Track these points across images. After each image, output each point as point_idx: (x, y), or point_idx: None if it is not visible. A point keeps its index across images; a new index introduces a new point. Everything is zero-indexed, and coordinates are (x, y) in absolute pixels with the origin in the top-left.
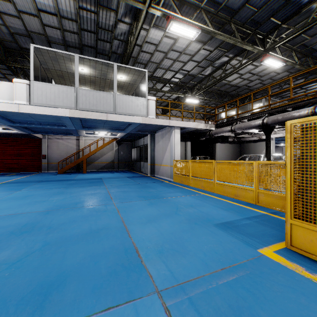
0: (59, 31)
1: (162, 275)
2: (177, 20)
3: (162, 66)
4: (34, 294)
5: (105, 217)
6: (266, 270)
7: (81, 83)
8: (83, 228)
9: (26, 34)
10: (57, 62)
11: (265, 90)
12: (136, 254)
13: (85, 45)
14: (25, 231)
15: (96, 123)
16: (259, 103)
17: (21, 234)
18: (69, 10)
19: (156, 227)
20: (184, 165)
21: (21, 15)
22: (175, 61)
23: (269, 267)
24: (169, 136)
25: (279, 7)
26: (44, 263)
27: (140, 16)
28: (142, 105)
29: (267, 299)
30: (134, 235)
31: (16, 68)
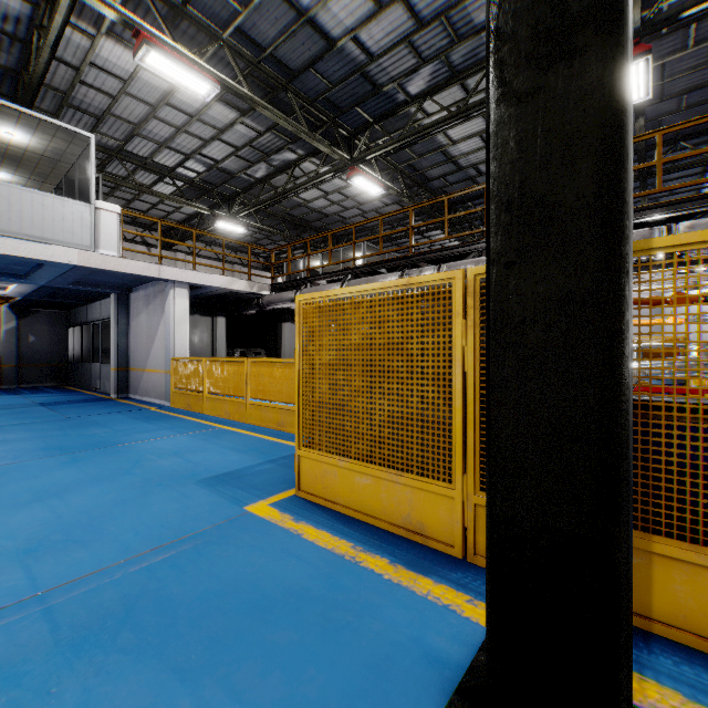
0: None
1: (6, 590)
2: (161, 46)
3: (148, 134)
4: None
5: None
6: (233, 533)
7: None
8: None
9: None
10: None
11: (371, 229)
12: None
13: None
14: None
15: None
16: (360, 252)
17: None
18: None
19: (54, 507)
20: (193, 369)
21: None
22: (179, 131)
23: (243, 527)
24: (163, 302)
25: (366, 93)
26: None
27: (59, 1)
28: (78, 221)
29: (200, 570)
30: None
31: None
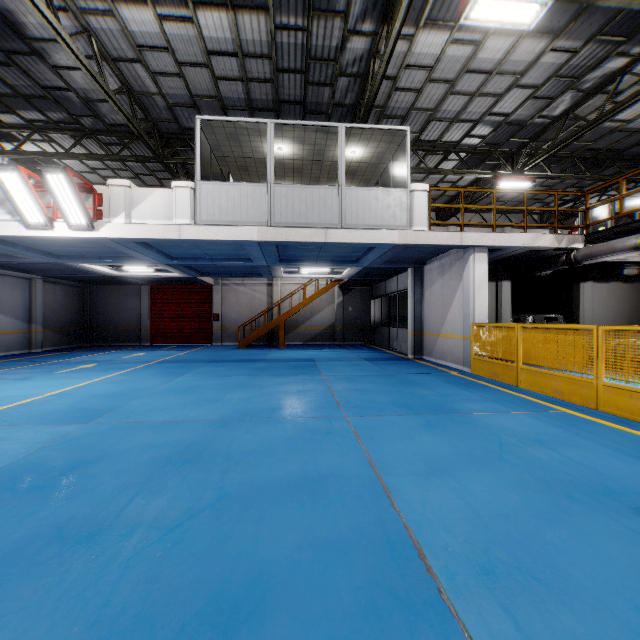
0: (241, 84)
1: None
2: None
3: (442, 115)
4: (204, 623)
5: (332, 447)
6: None
7: (277, 176)
8: (290, 469)
9: (191, 102)
10: (237, 142)
11: None
12: (421, 563)
13: (285, 102)
14: (188, 458)
15: (304, 250)
16: None
17: (181, 465)
18: (257, 37)
19: (457, 491)
20: (501, 337)
21: (182, 69)
22: (473, 97)
23: None
24: (460, 269)
25: None
26: (221, 543)
27: (399, 7)
28: (398, 205)
29: None
30: (405, 505)
31: (176, 165)
